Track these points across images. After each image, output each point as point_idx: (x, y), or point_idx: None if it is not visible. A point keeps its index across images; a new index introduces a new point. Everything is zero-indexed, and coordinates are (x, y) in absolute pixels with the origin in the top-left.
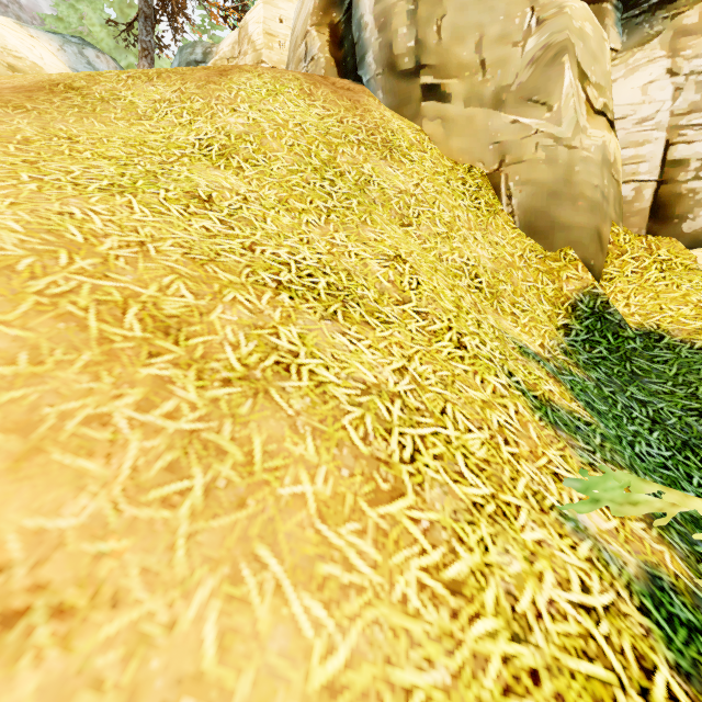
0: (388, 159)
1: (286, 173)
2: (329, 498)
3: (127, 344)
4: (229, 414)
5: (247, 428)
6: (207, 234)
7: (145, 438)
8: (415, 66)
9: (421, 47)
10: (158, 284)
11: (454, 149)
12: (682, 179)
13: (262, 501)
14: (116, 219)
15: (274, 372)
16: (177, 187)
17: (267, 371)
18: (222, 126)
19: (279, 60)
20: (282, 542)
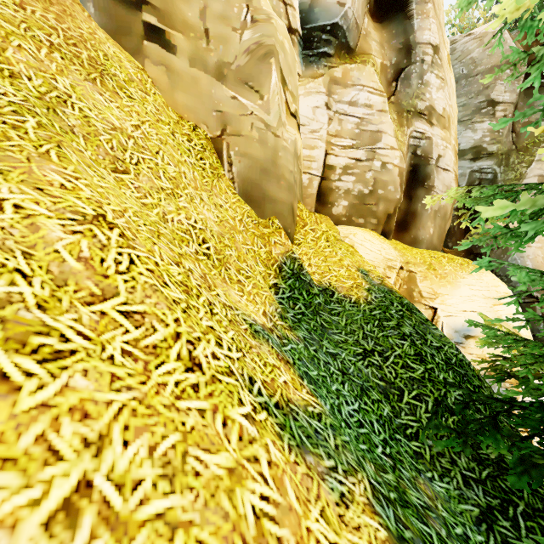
0: (98, 84)
1: None
2: None
3: None
4: None
5: None
6: None
7: None
8: None
9: None
10: None
11: (180, 103)
12: (333, 178)
13: None
14: None
15: None
16: None
17: None
18: None
19: None
20: None
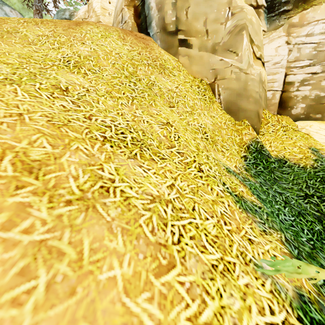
0: (163, 74)
1: (111, 78)
2: (131, 276)
3: (1, 181)
4: (69, 224)
5: (80, 233)
6: (64, 109)
7: (4, 251)
8: (175, 29)
9: (178, 21)
10: (28, 140)
11: (194, 71)
12: (292, 90)
13: (87, 287)
14: (4, 99)
15: (99, 193)
16: (47, 82)
17: (95, 193)
18: (76, 51)
19: (108, 22)
20: (99, 318)
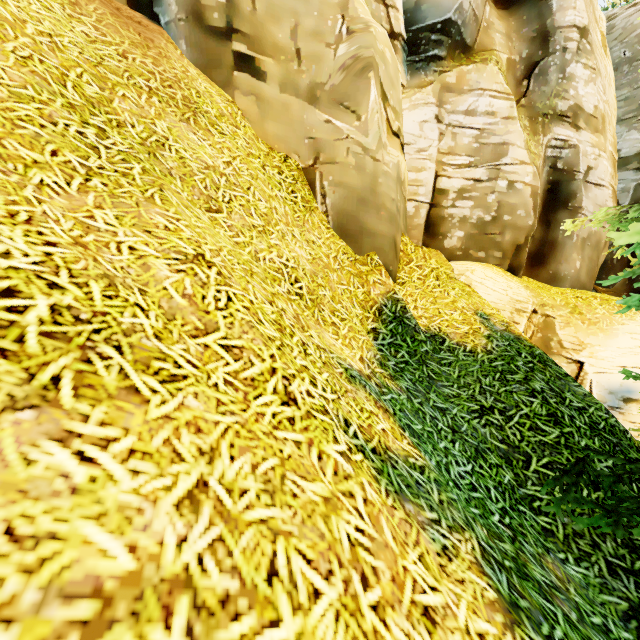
0: (192, 123)
1: (7, 96)
2: None
3: None
4: None
5: None
6: None
7: None
8: (226, 26)
9: (234, 8)
10: None
11: (270, 134)
12: (445, 205)
13: None
14: None
15: None
16: None
17: None
18: None
19: None
20: None
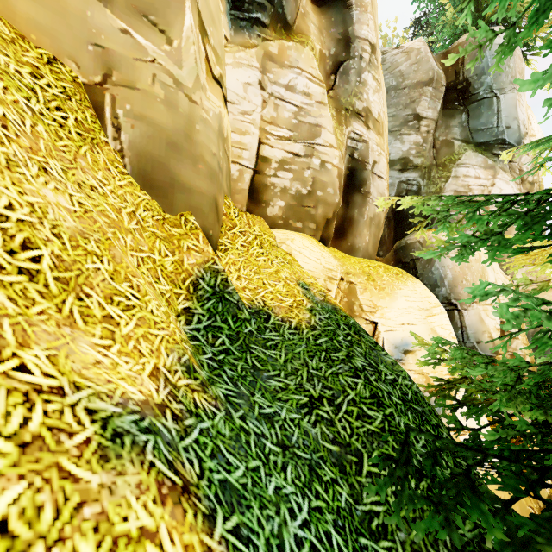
0: None
1: None
2: None
3: None
4: None
5: None
6: None
7: None
8: None
9: None
10: None
11: (20, 13)
12: (268, 173)
13: None
14: None
15: None
16: None
17: None
18: None
19: None
20: None
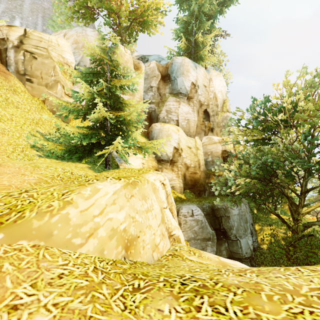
0: (15, 94)
1: None
2: None
3: None
4: None
5: None
6: None
7: None
8: (24, 73)
9: (26, 70)
10: None
11: (35, 94)
12: None
13: None
14: None
15: None
16: None
17: None
18: None
19: None
20: None
